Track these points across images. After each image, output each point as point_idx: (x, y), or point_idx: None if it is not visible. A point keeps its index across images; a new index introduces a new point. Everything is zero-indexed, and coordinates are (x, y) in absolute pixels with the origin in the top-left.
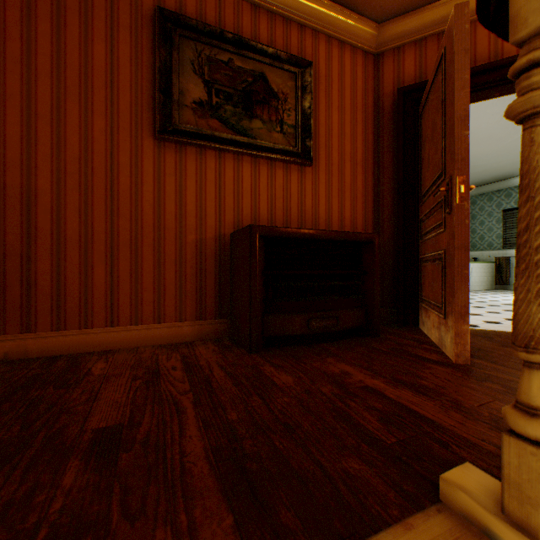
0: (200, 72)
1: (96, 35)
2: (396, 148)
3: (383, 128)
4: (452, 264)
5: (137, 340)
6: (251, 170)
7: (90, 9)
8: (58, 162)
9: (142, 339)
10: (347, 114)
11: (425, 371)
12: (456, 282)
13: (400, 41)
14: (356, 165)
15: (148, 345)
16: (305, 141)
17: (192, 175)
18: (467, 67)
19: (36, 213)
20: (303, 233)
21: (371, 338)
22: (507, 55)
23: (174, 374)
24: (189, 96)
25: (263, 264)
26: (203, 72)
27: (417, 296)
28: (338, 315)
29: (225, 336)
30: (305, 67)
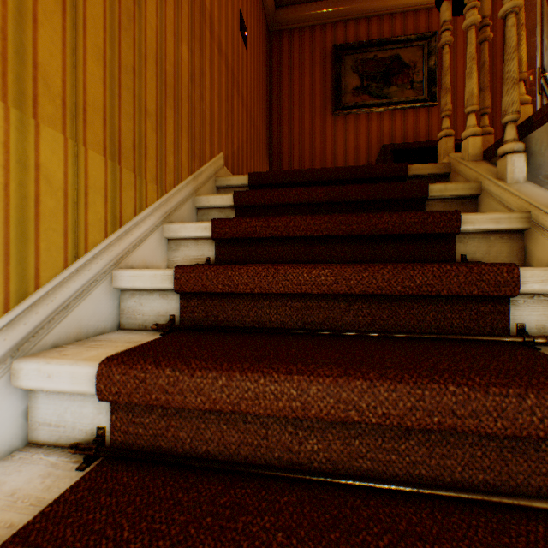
0: (356, 71)
1: (305, 73)
2: None
3: None
4: None
5: None
6: (389, 120)
7: (303, 62)
8: (290, 138)
9: None
10: None
11: None
12: None
13: None
14: None
15: None
16: (430, 89)
17: (351, 131)
18: None
19: (282, 163)
20: (419, 145)
21: None
22: None
23: None
24: (349, 87)
25: None
26: (358, 70)
27: None
28: None
29: None
30: (430, 38)
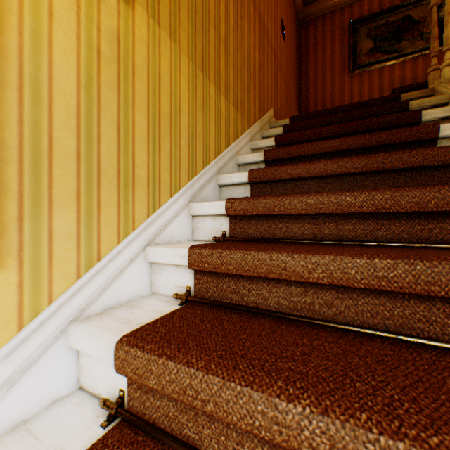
0: (369, 37)
1: (326, 48)
2: None
3: None
4: None
5: None
6: (399, 69)
7: (324, 40)
8: (314, 98)
9: None
10: None
11: None
12: None
13: None
14: None
15: None
16: (439, 36)
17: (365, 84)
18: None
19: None
20: (426, 84)
21: None
22: None
23: None
24: (364, 50)
25: None
26: (371, 36)
27: None
28: None
29: None
30: None
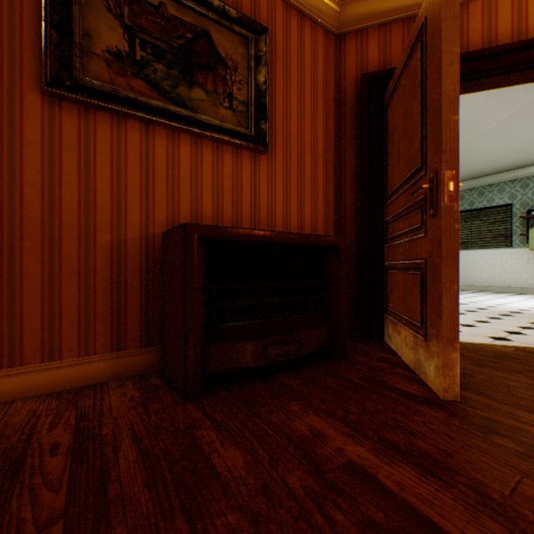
0: (117, 12)
1: None
2: (361, 140)
3: (345, 119)
4: (439, 278)
5: (11, 390)
6: (191, 153)
7: None
8: None
9: (21, 388)
10: (307, 98)
11: (416, 420)
12: (444, 300)
13: (364, 23)
14: (317, 158)
15: (33, 395)
16: (259, 123)
17: (106, 152)
18: (457, 38)
19: None
20: (257, 235)
21: (338, 361)
22: (472, 49)
23: (48, 466)
24: (100, 41)
25: (204, 276)
26: (122, 12)
27: (381, 306)
28: (301, 337)
29: (155, 369)
30: (259, 34)
